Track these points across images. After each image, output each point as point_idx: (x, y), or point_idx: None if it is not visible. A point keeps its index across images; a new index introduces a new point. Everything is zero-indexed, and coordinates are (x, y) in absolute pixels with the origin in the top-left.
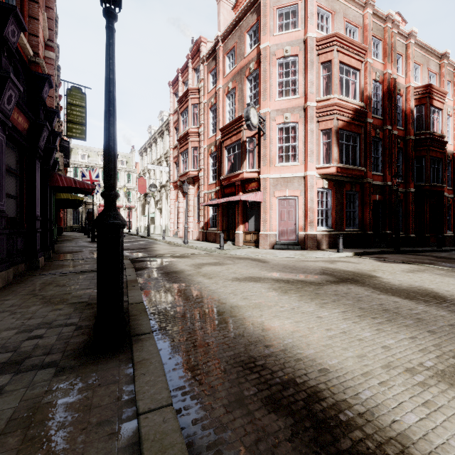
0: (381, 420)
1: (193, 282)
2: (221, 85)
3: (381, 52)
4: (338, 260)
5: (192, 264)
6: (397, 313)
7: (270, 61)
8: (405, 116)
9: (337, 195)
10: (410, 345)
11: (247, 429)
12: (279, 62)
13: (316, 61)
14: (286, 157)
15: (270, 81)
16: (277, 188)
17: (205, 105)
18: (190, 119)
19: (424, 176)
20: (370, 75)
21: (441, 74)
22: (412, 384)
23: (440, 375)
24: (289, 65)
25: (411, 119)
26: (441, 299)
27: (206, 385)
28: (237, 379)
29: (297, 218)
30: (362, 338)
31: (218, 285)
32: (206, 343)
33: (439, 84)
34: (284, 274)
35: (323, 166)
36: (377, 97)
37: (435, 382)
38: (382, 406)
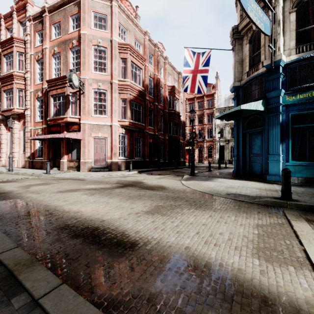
0: (119, 229)
1: (23, 197)
2: (48, 46)
3: (153, 62)
4: (128, 176)
5: (20, 186)
6: (143, 196)
7: (88, 44)
8: (164, 99)
9: (130, 138)
10: (142, 206)
11: (61, 247)
12: (95, 48)
13: (118, 56)
14: (100, 111)
15: (88, 58)
16: (93, 131)
17: (32, 56)
18: (15, 64)
19: (172, 131)
20: (148, 73)
21: (179, 82)
22: (135, 217)
23: (146, 212)
24: (101, 52)
25: (166, 101)
26: (163, 188)
27: (38, 240)
28: (57, 234)
29: (106, 151)
30: (124, 207)
31: (45, 196)
32: (37, 225)
33: (178, 86)
34: (94, 185)
35: (122, 120)
36: (151, 85)
37: (143, 215)
38: (122, 225)
